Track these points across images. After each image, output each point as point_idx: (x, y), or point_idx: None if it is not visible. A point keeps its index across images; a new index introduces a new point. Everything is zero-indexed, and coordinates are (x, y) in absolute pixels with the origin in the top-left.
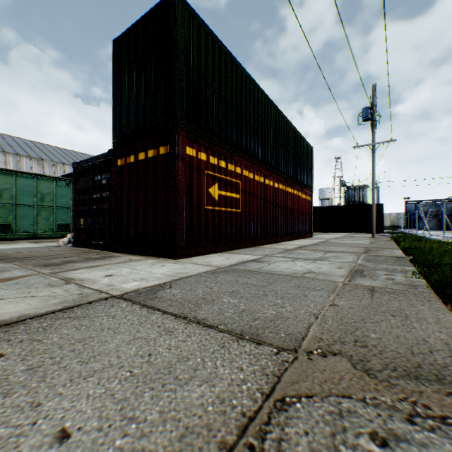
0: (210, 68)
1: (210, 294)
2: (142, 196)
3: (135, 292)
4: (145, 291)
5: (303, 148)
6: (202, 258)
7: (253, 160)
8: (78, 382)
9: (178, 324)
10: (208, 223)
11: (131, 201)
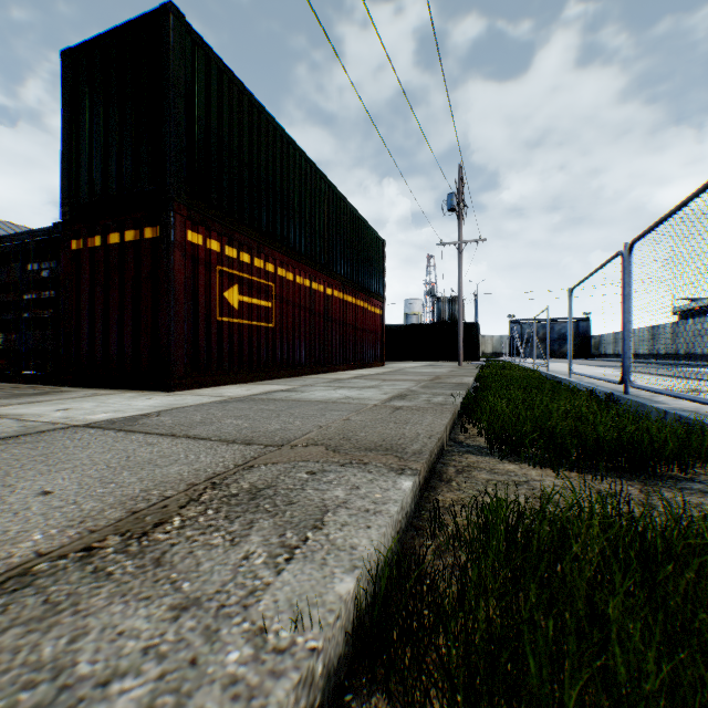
0: (226, 120)
1: (210, 418)
2: (116, 299)
3: (107, 422)
4: (122, 420)
5: (370, 241)
6: (212, 390)
7: (294, 255)
8: (51, 474)
9: (164, 439)
10: (223, 341)
11: (97, 307)
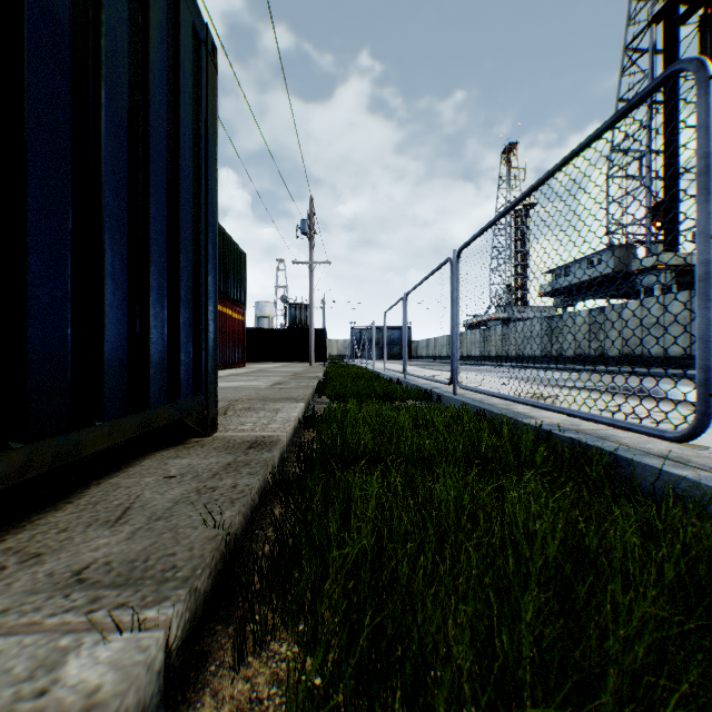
0: None
1: None
2: None
3: None
4: None
5: (234, 255)
6: None
7: None
8: None
9: None
10: None
11: None
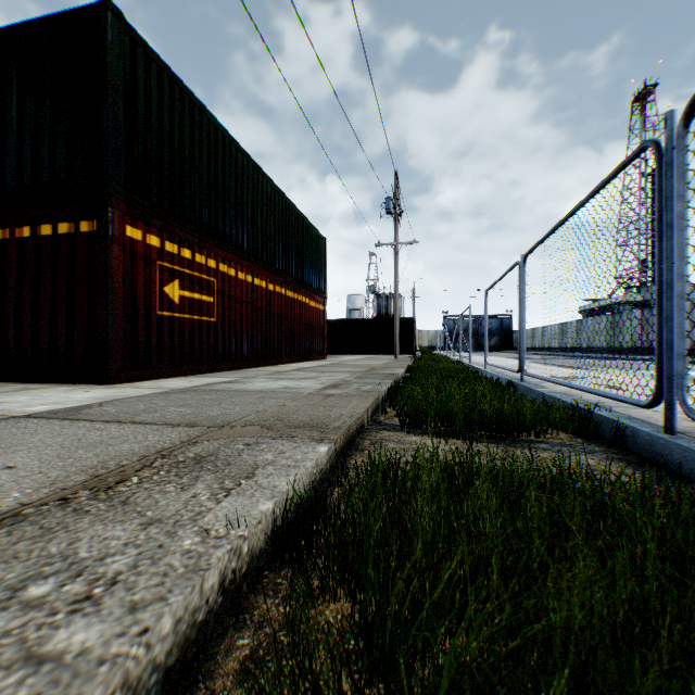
0: (167, 118)
1: (154, 407)
2: (48, 292)
3: (49, 412)
4: (64, 411)
5: (312, 239)
6: (152, 383)
7: (236, 251)
8: (8, 454)
9: (111, 425)
10: (164, 335)
11: (26, 299)
